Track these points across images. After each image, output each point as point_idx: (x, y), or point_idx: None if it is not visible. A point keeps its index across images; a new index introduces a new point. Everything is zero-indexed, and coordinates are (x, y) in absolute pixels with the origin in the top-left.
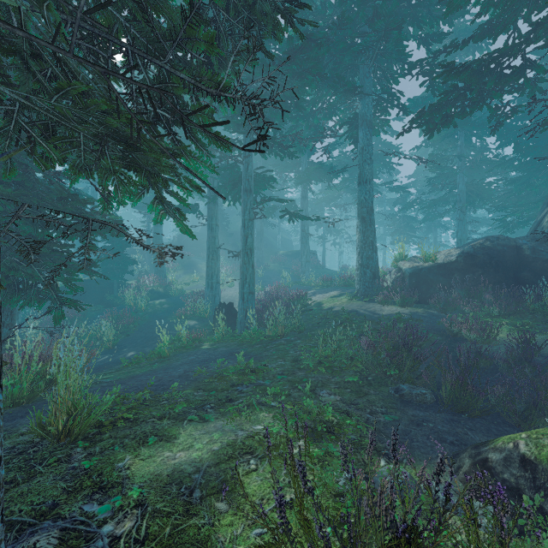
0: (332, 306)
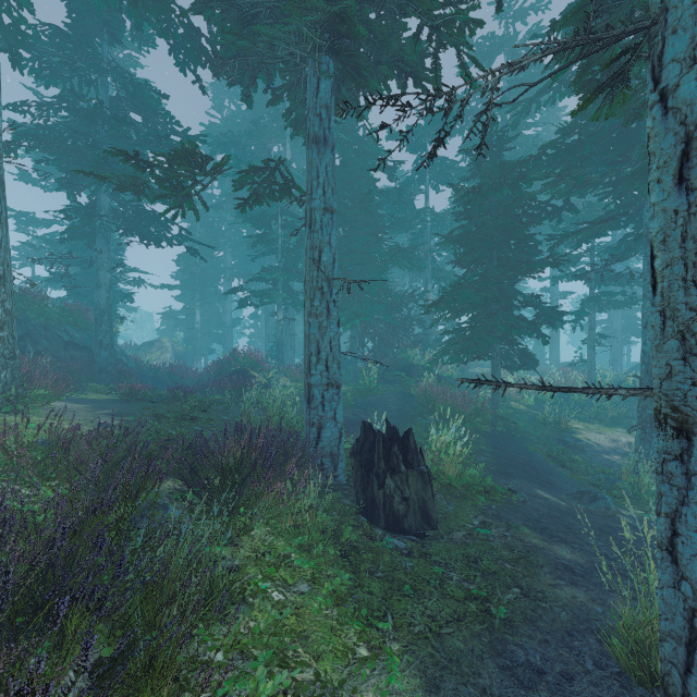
0: (91, 425)
